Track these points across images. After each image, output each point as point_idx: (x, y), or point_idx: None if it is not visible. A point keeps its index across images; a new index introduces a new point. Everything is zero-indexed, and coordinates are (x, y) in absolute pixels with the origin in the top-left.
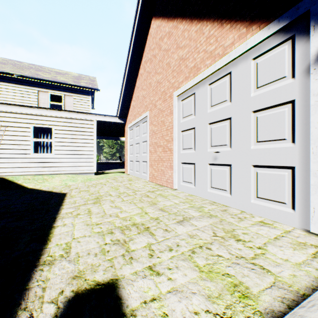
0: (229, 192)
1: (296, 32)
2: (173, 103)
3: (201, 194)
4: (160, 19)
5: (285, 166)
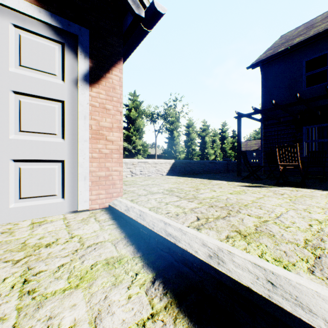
0: None
1: (67, 43)
2: None
3: None
4: None
5: (57, 159)
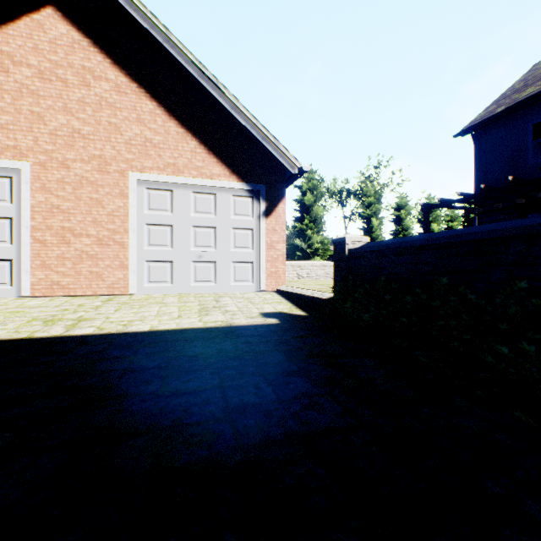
0: (215, 281)
1: (254, 196)
2: (131, 185)
3: (183, 290)
4: (86, 38)
5: (250, 261)
